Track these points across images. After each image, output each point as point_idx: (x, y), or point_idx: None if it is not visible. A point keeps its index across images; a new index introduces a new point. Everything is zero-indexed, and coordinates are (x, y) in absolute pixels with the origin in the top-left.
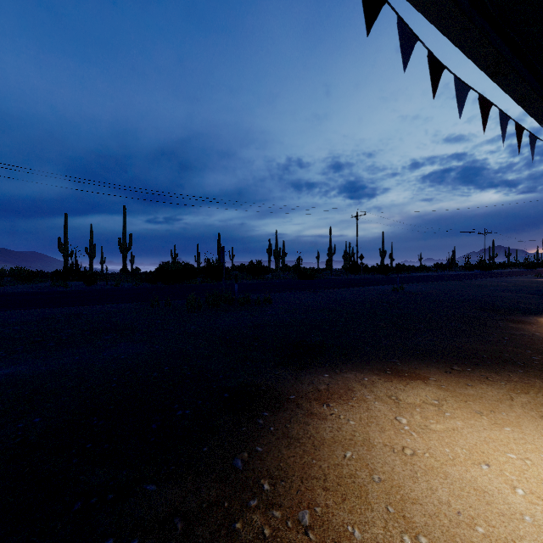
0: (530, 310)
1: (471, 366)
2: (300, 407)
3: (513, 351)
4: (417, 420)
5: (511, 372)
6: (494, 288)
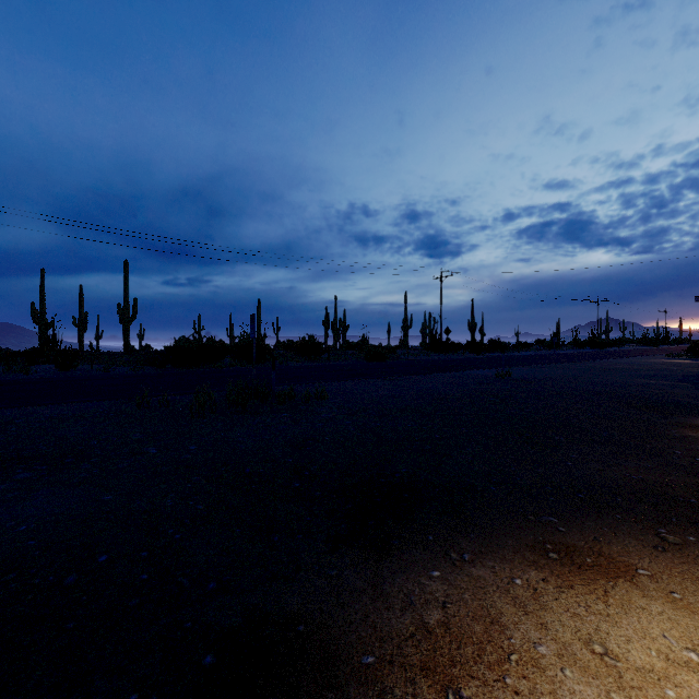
0: (697, 407)
1: (689, 530)
2: None
3: None
4: None
5: None
6: (627, 372)
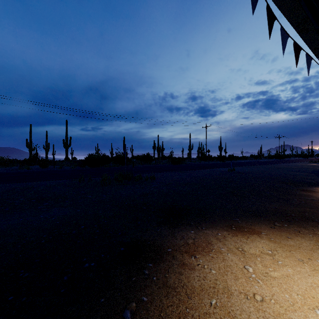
0: (312, 183)
1: (286, 223)
2: (175, 259)
3: (310, 211)
4: (259, 268)
5: (313, 227)
6: (287, 169)
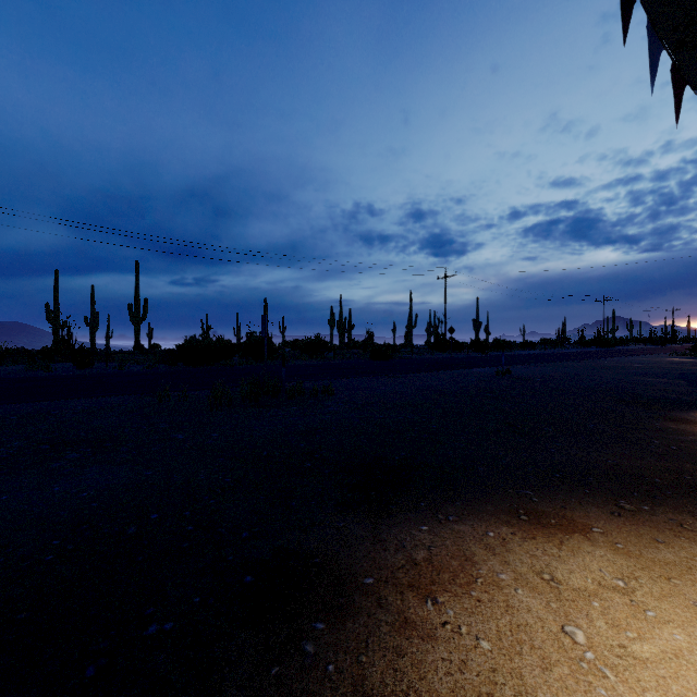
0: (686, 403)
1: (646, 501)
2: (384, 606)
3: (695, 471)
4: (602, 632)
5: None
6: (626, 370)
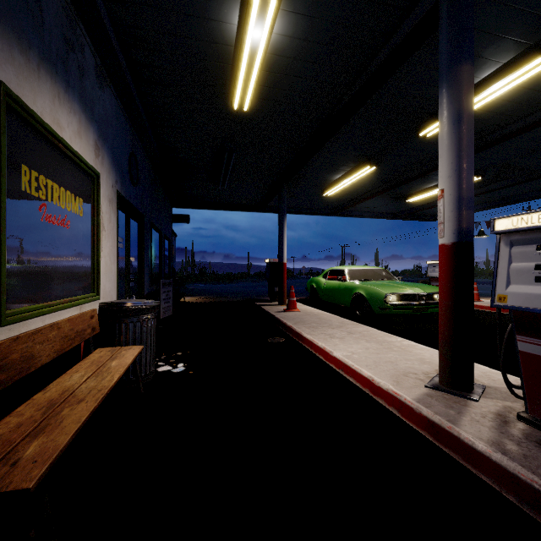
0: None
1: None
2: None
3: None
4: None
5: None
6: None
